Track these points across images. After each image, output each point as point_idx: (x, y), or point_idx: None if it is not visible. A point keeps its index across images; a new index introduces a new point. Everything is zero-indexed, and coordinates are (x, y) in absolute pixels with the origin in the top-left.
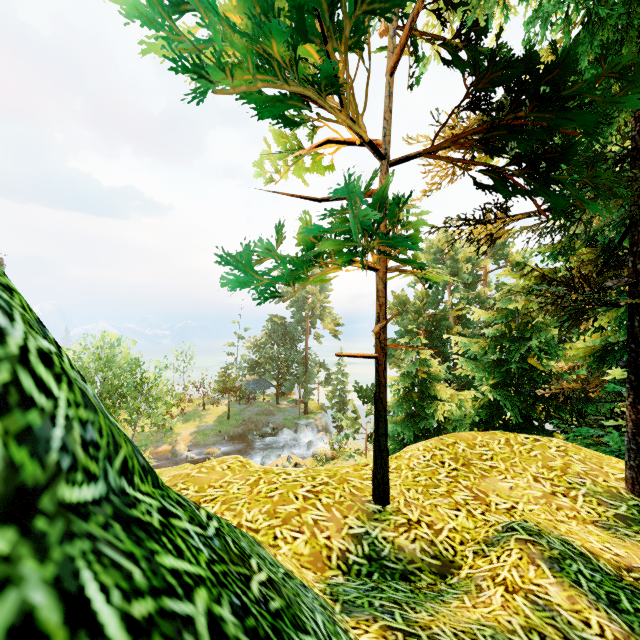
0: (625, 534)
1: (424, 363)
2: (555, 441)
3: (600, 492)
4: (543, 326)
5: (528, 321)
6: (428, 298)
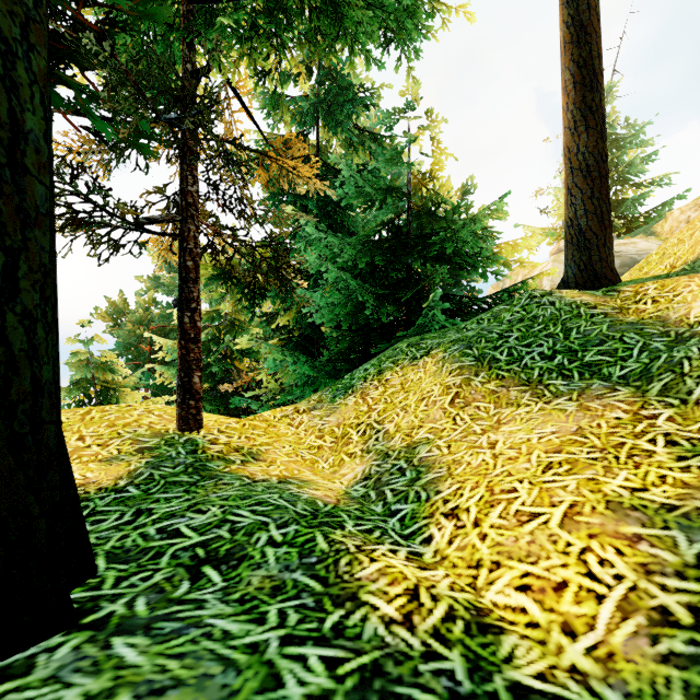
0: (121, 459)
1: (106, 369)
2: (154, 406)
3: (145, 434)
4: (245, 328)
5: (234, 324)
6: (164, 311)
